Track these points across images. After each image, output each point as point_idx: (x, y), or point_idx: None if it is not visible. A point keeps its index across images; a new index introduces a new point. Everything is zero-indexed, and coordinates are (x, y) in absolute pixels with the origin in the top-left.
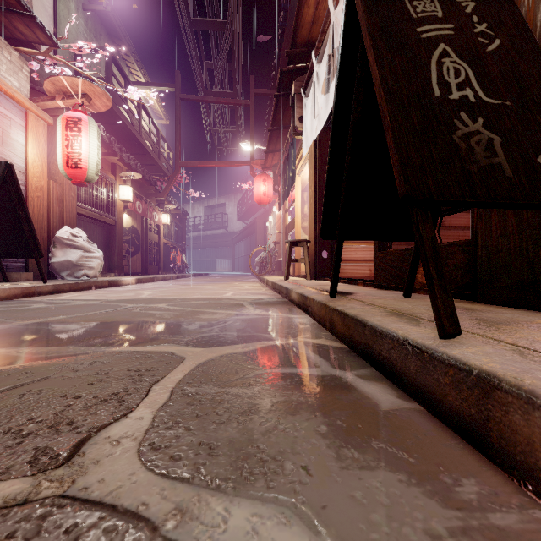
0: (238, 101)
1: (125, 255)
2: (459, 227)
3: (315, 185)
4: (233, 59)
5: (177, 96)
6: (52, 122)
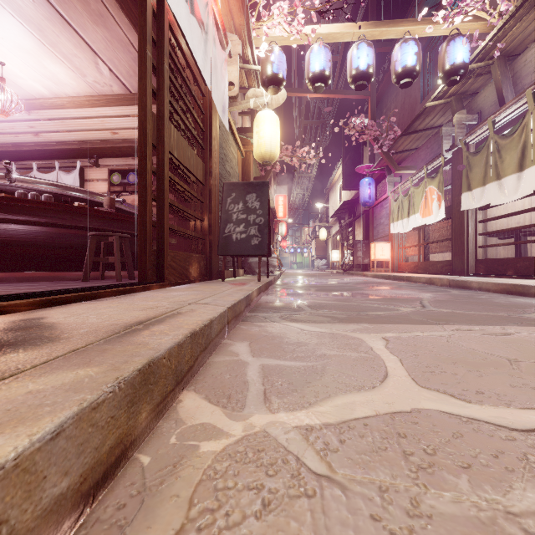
0: None
1: None
2: None
3: None
4: None
5: None
6: None
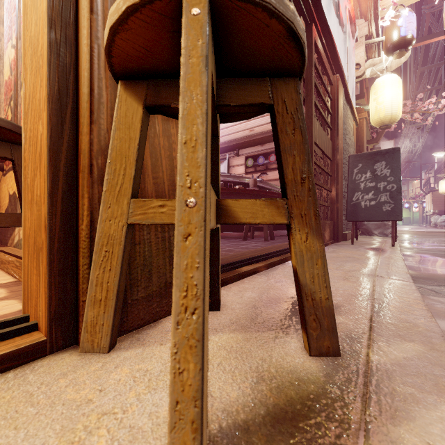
0: None
1: None
2: None
3: None
4: None
5: None
6: None
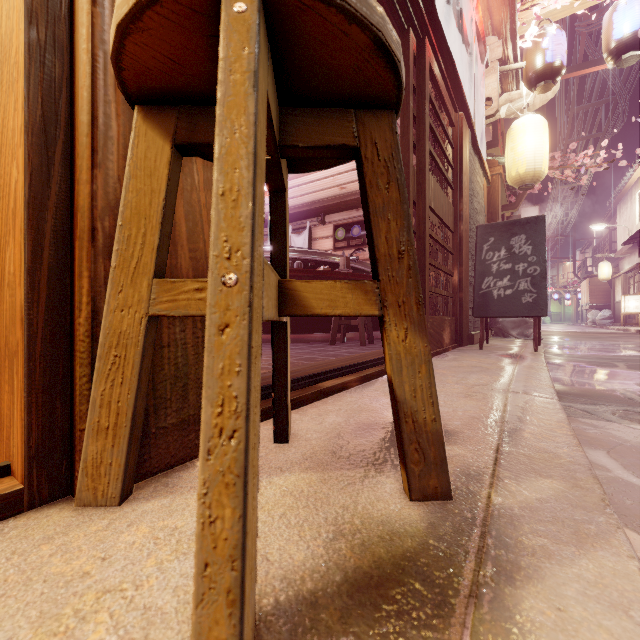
0: None
1: None
2: None
3: None
4: None
5: None
6: None
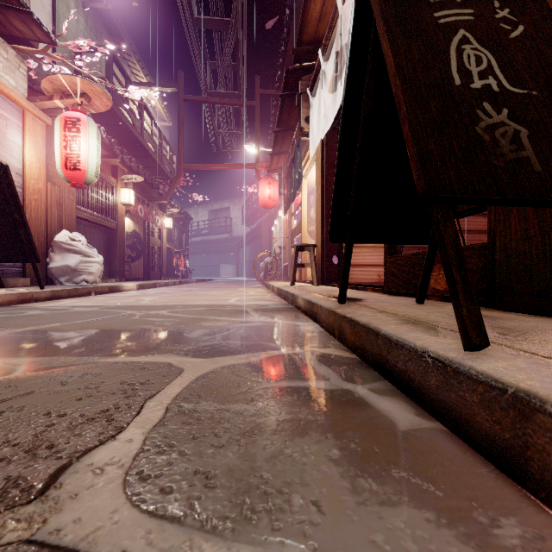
0: (243, 102)
1: (127, 260)
2: (470, 231)
3: (322, 188)
4: (238, 59)
5: (180, 97)
6: (51, 122)
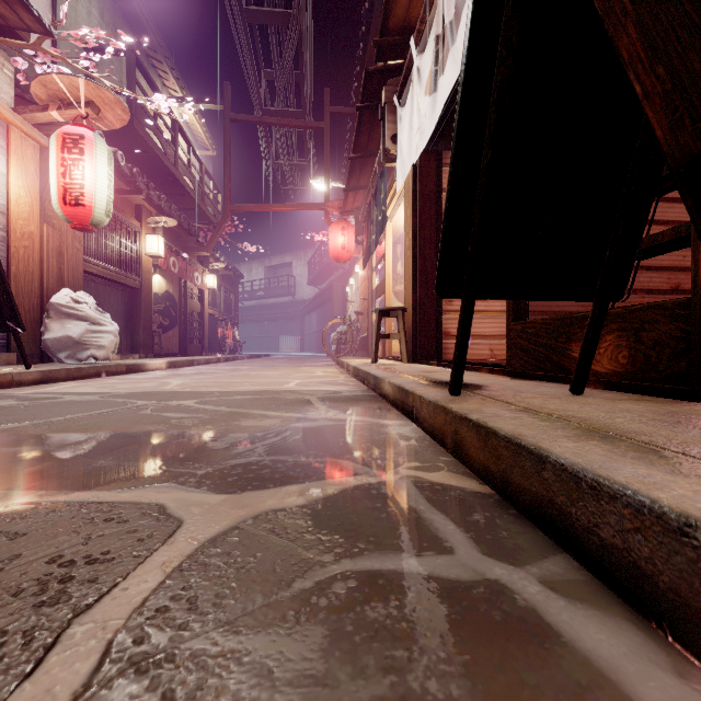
0: (308, 123)
1: (156, 330)
2: None
3: (414, 231)
4: (301, 65)
5: (225, 117)
6: (47, 143)
